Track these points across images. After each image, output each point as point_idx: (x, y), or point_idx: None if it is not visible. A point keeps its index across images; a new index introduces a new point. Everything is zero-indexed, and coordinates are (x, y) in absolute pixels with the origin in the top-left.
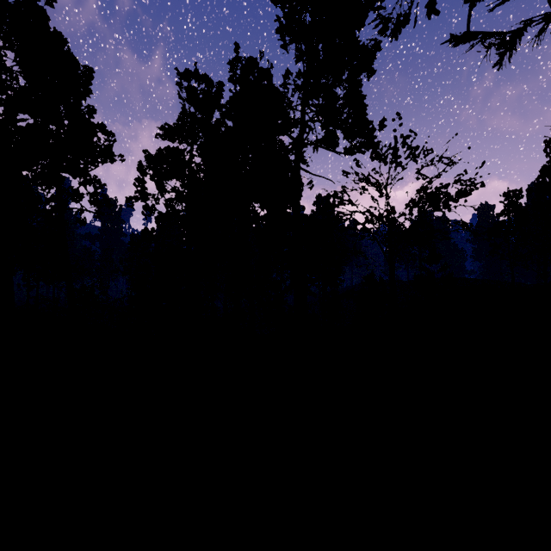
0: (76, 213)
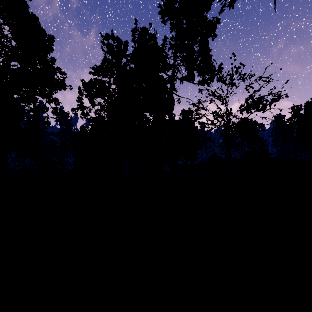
0: (44, 119)
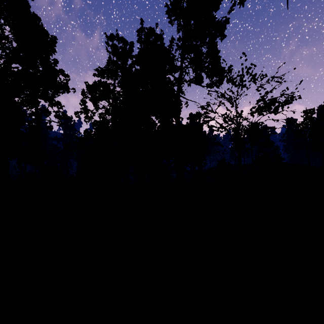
0: (46, 123)
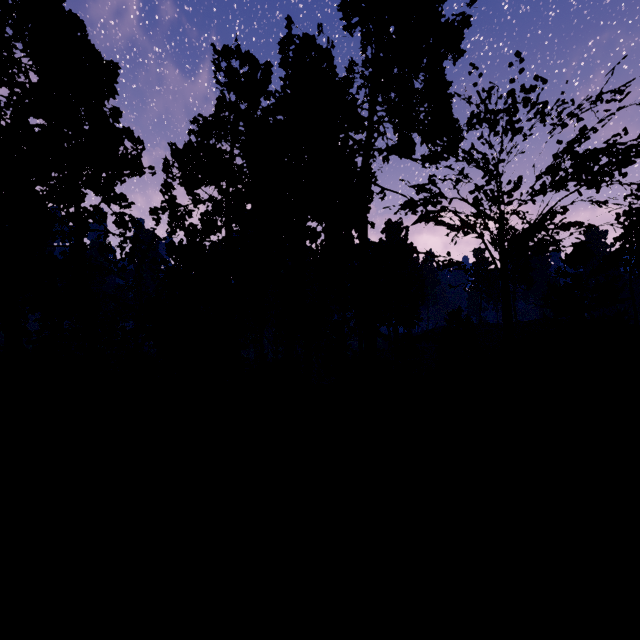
0: (99, 238)
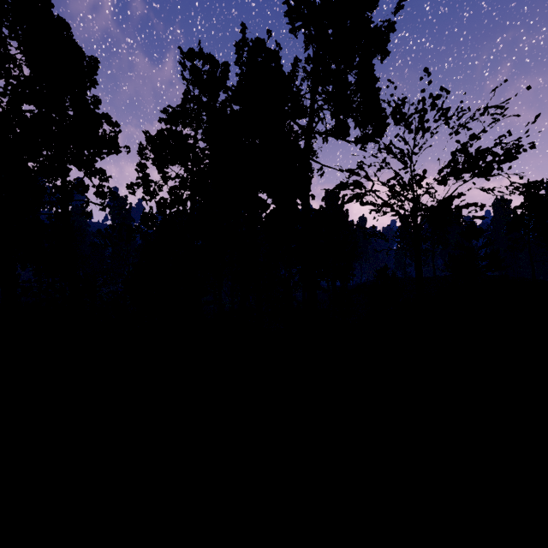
0: (81, 206)
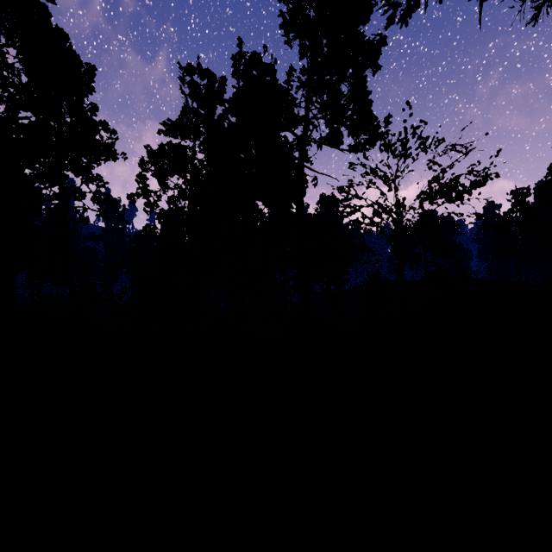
0: (78, 212)
